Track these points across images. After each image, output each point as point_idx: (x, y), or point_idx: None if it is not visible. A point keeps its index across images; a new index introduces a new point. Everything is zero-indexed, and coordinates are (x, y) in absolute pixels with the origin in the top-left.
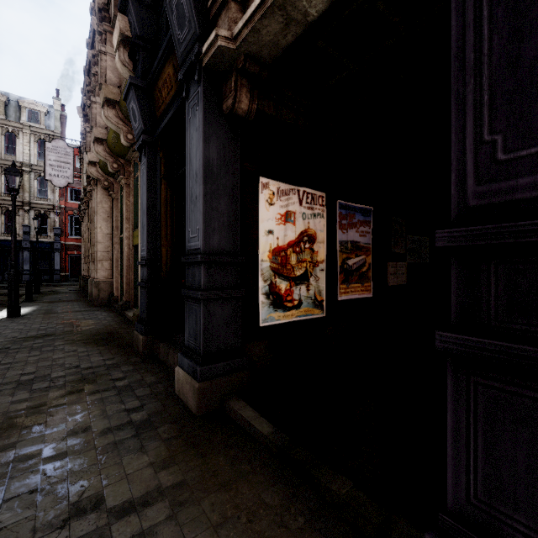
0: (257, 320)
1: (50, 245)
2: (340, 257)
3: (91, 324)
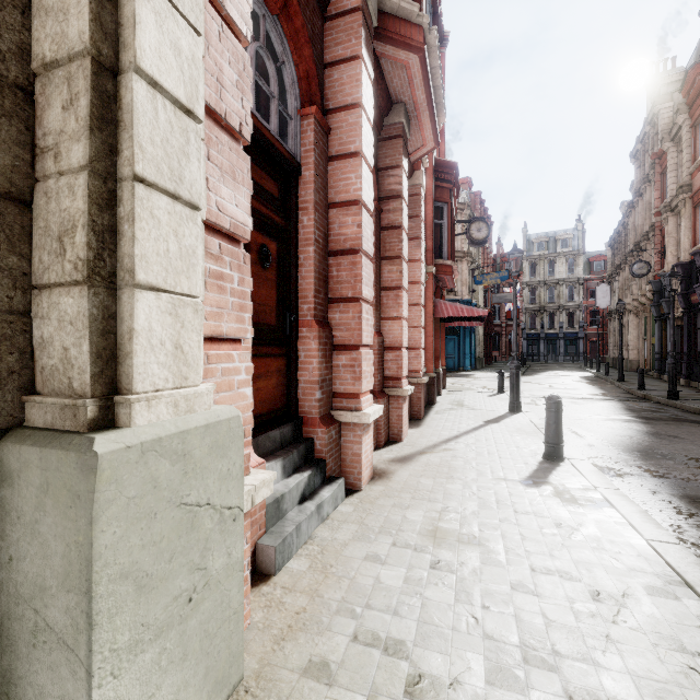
0: None
1: (575, 334)
2: None
3: (633, 375)
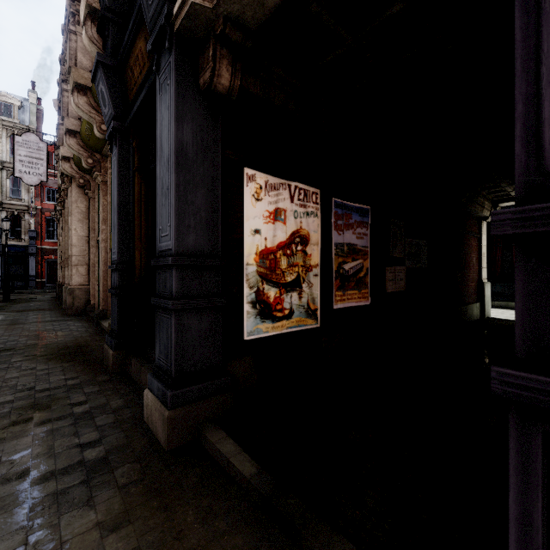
0: (242, 333)
1: (24, 248)
2: (336, 261)
3: (60, 335)
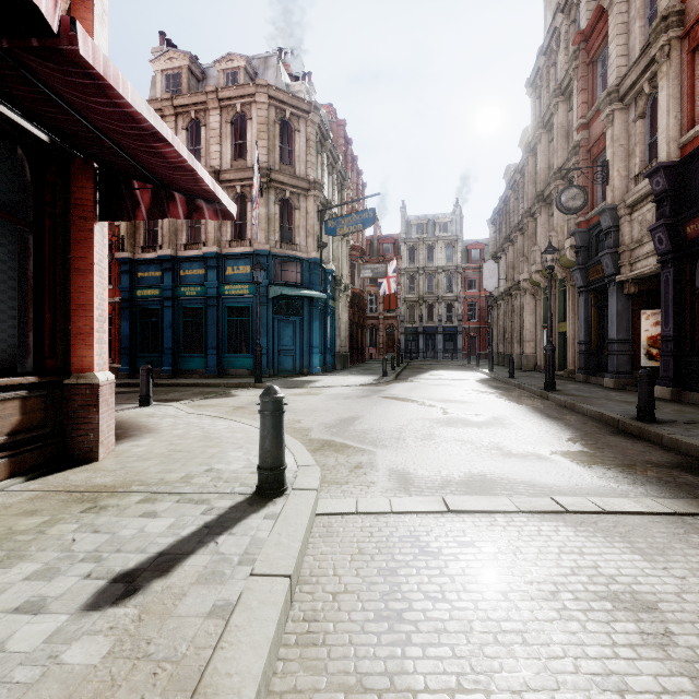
0: (640, 364)
1: (454, 328)
2: None
3: (539, 375)
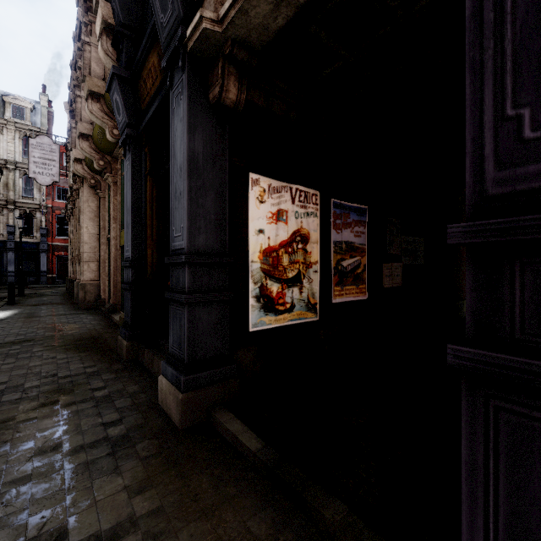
0: (247, 325)
1: (36, 245)
2: (335, 258)
3: (74, 328)
